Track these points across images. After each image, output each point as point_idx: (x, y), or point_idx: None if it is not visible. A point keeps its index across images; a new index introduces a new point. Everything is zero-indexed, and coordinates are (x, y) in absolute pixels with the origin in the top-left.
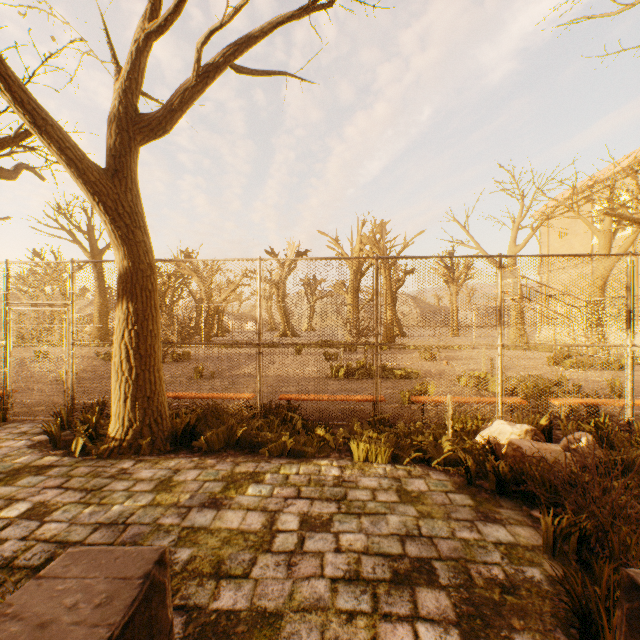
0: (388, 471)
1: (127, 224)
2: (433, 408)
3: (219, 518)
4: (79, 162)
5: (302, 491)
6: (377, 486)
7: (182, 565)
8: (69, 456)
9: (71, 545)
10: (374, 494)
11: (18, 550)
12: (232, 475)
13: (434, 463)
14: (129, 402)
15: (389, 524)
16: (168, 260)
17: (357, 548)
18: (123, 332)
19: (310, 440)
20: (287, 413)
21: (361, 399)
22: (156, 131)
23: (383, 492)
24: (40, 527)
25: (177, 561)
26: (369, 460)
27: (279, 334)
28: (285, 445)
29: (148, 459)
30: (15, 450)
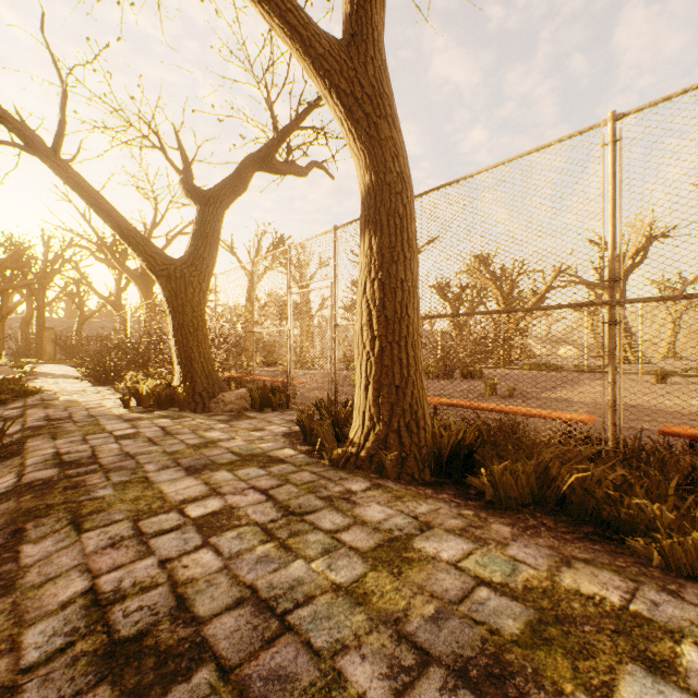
0: None
1: (367, 114)
2: None
3: None
4: (302, 29)
5: None
6: None
7: None
8: (307, 454)
9: (183, 621)
10: None
11: (138, 583)
12: (552, 592)
13: None
14: (370, 390)
15: None
16: (435, 188)
17: None
18: (364, 284)
19: None
20: (697, 467)
21: None
22: None
23: None
24: (194, 550)
25: None
26: None
27: None
28: None
29: (388, 486)
30: (271, 435)
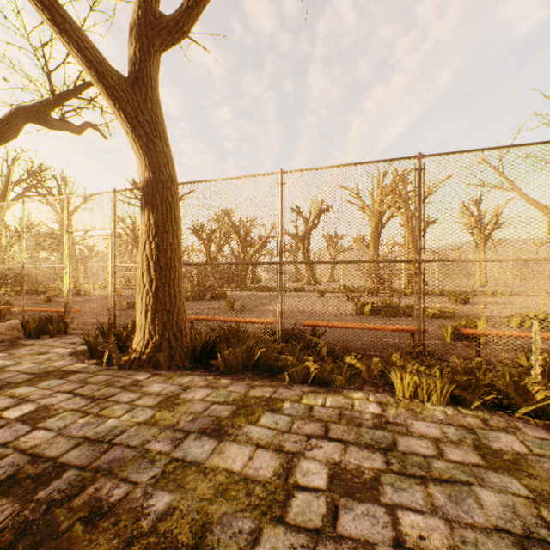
0: (450, 416)
1: (147, 133)
2: (499, 342)
3: (218, 452)
4: (98, 65)
5: (330, 429)
6: (440, 436)
7: (152, 520)
8: (97, 365)
9: (42, 462)
10: (439, 448)
11: None
12: (244, 399)
13: (520, 412)
14: (149, 315)
15: (483, 507)
16: (193, 182)
17: (436, 548)
18: (144, 244)
19: (337, 368)
20: (310, 338)
21: (396, 329)
22: (173, 33)
23: (452, 446)
24: (28, 433)
25: (148, 512)
26: (418, 398)
27: (304, 282)
28: (308, 371)
29: (163, 373)
30: (58, 356)
